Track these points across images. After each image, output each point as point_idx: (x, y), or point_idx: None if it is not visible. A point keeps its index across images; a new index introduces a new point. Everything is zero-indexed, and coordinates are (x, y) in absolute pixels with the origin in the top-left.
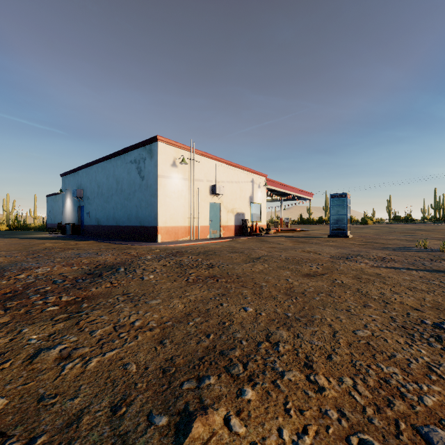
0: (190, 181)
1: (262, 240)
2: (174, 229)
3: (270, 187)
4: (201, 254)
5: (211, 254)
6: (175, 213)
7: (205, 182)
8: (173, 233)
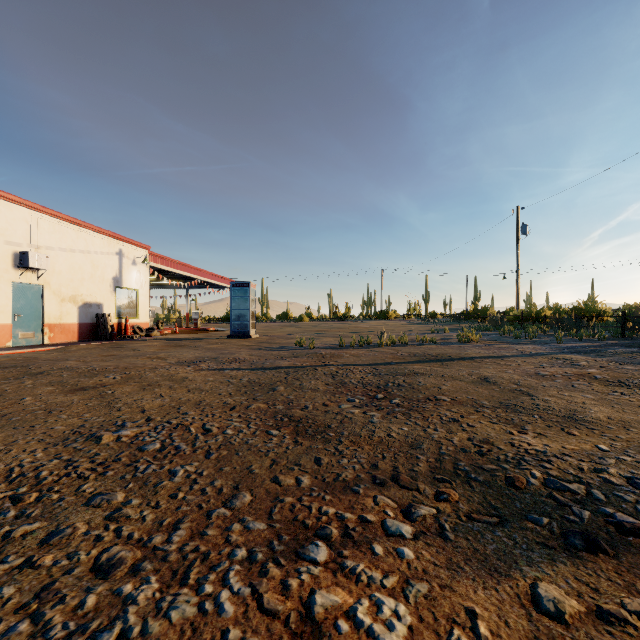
0: None
1: (116, 346)
2: None
3: (158, 265)
4: None
5: None
6: None
7: (1, 245)
8: None
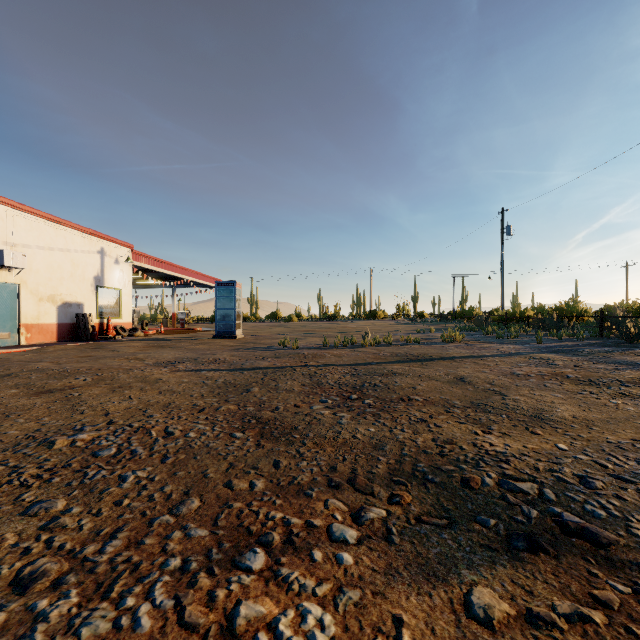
0: None
1: (96, 347)
2: None
3: (142, 264)
4: None
5: None
6: None
7: None
8: None
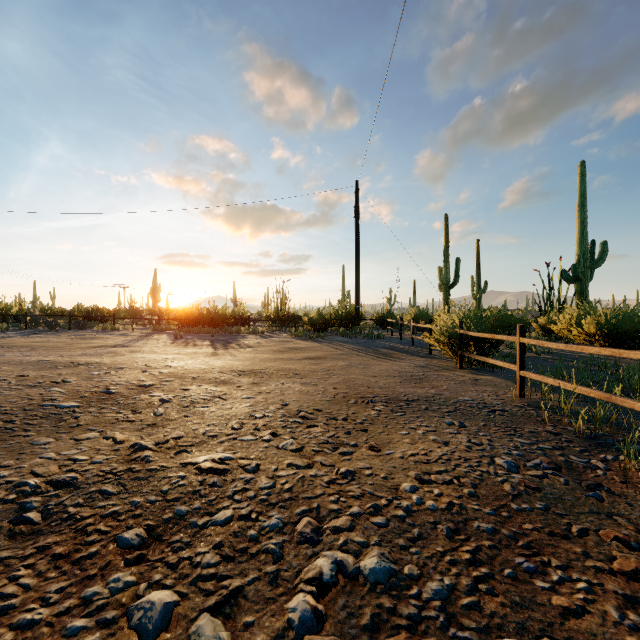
0: None
1: None
2: None
3: None
4: None
5: None
6: None
7: None
8: None
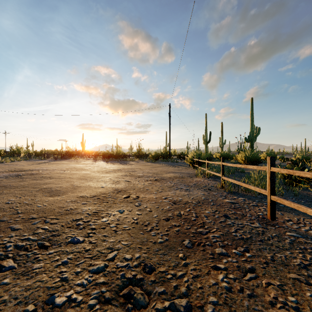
0: None
1: None
2: None
3: None
4: None
5: None
6: None
7: None
8: None
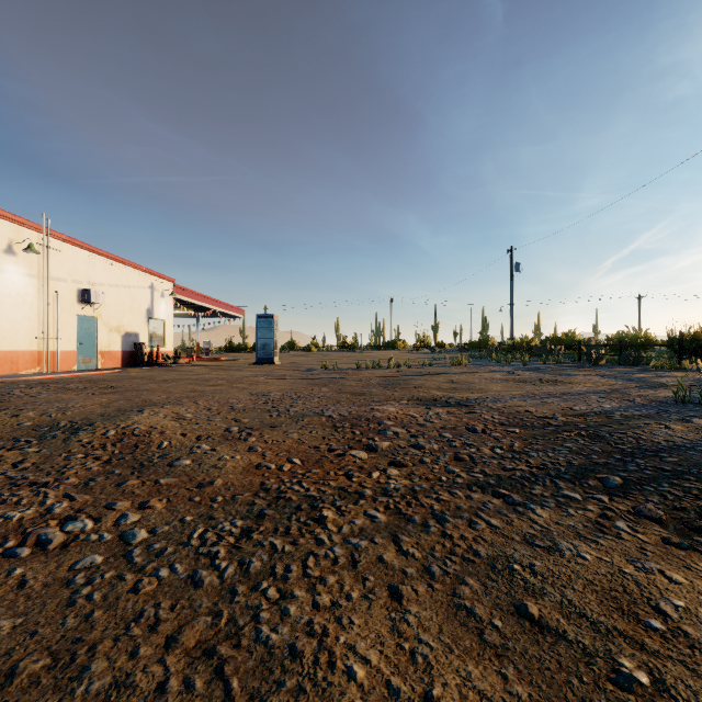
0: (41, 280)
1: (168, 370)
2: (9, 355)
3: (181, 297)
4: (86, 382)
5: (101, 381)
6: (12, 330)
7: (70, 283)
8: (8, 363)
